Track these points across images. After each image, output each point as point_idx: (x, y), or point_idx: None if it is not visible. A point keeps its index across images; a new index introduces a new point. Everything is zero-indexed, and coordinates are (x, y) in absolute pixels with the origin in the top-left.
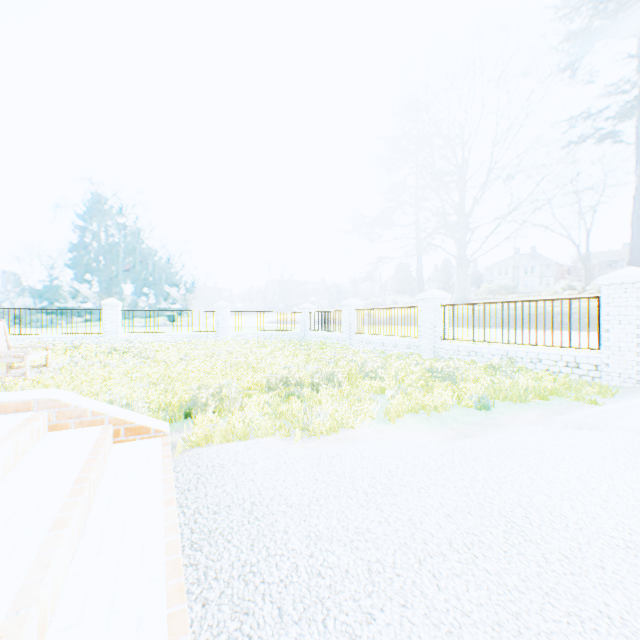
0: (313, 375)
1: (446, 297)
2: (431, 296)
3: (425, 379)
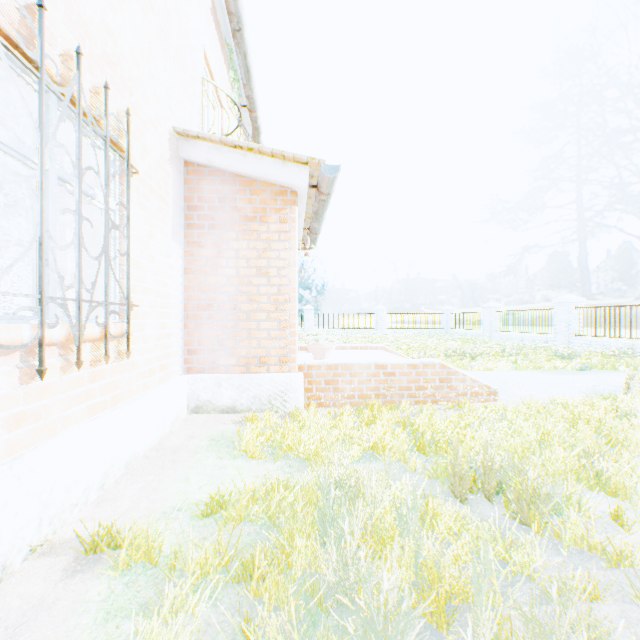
0: (470, 350)
1: (580, 301)
2: (565, 300)
3: (548, 358)
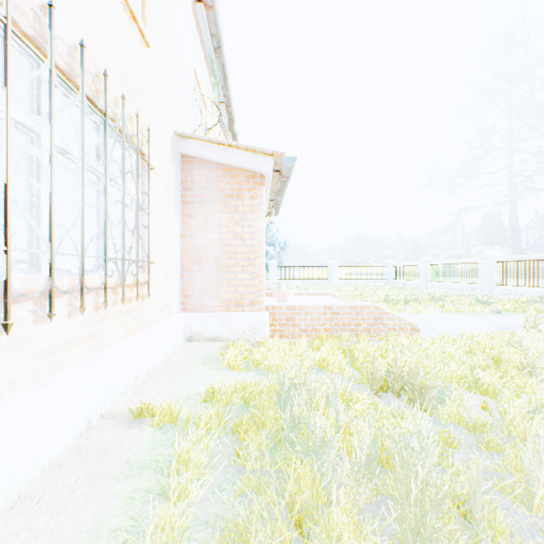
0: (405, 297)
1: (501, 256)
2: (488, 256)
3: (470, 303)
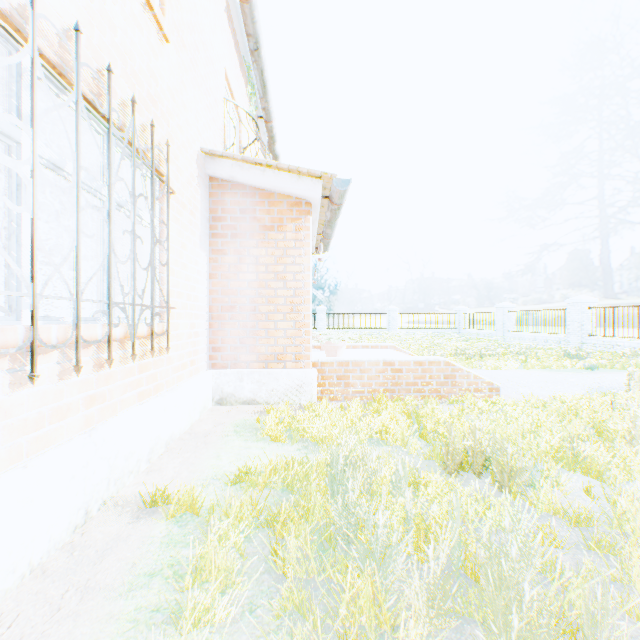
0: (480, 350)
1: (594, 301)
2: (578, 301)
3: (558, 357)
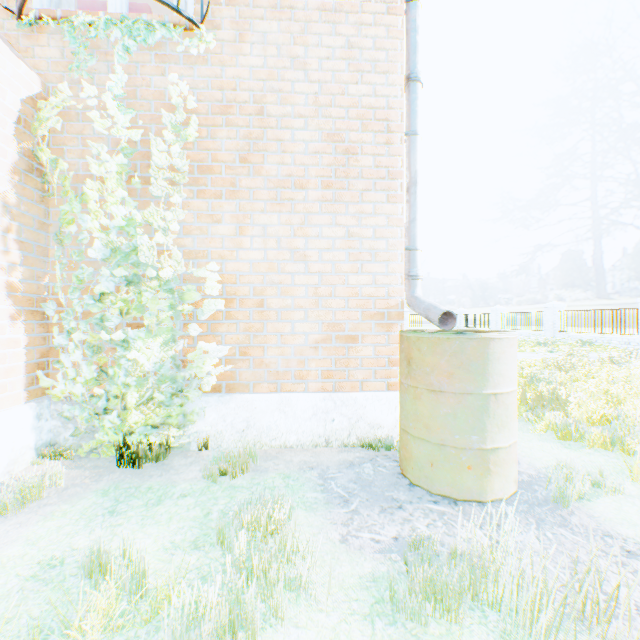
0: None
1: (563, 306)
2: (551, 306)
3: (532, 346)
